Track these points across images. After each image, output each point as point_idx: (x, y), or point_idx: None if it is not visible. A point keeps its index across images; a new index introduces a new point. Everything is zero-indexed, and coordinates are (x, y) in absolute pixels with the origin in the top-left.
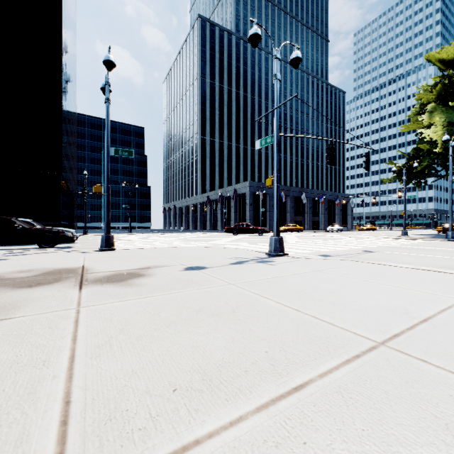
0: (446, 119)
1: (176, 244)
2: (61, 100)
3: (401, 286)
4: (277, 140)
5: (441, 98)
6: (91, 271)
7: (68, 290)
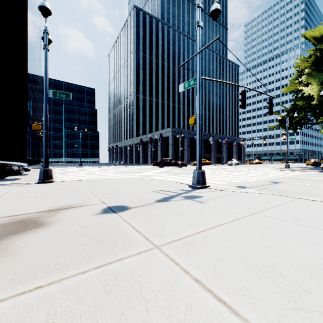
0: (319, 80)
1: (112, 175)
2: (26, 63)
3: None
4: (200, 82)
5: (314, 65)
6: None
7: None
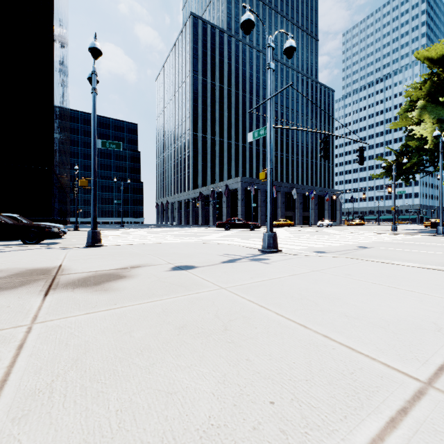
0: (435, 115)
1: (166, 239)
2: (52, 95)
3: (417, 291)
4: (271, 132)
5: (430, 95)
6: (66, 271)
7: (30, 297)
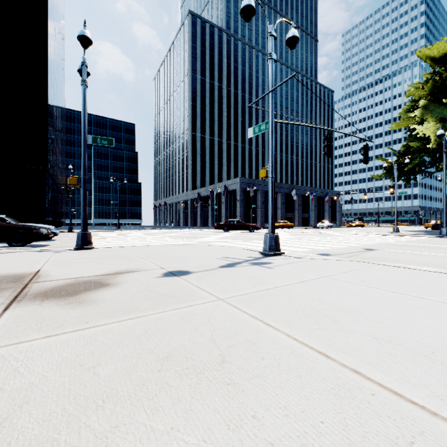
0: (438, 115)
1: (163, 241)
2: (46, 92)
3: None
4: (272, 127)
5: (432, 94)
6: (42, 278)
7: None
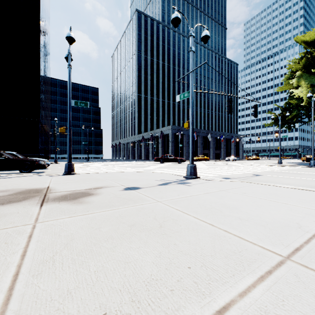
0: (309, 82)
1: (119, 169)
2: (39, 68)
3: (289, 203)
4: (192, 95)
5: (305, 67)
6: (53, 191)
7: (31, 207)
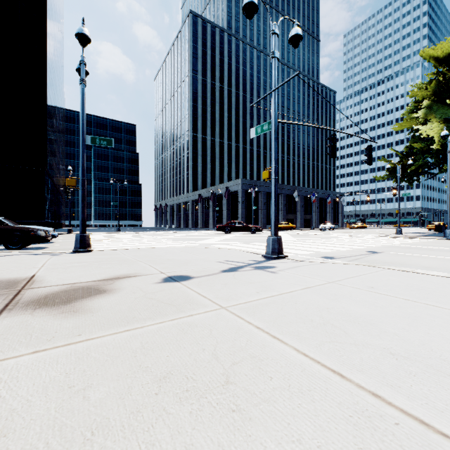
0: (442, 115)
1: (163, 244)
2: (45, 92)
3: None
4: (275, 127)
5: (436, 94)
6: (36, 284)
7: None
